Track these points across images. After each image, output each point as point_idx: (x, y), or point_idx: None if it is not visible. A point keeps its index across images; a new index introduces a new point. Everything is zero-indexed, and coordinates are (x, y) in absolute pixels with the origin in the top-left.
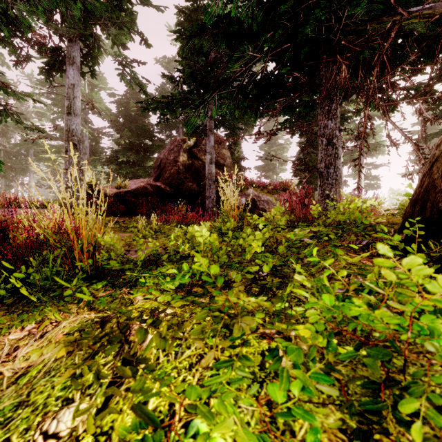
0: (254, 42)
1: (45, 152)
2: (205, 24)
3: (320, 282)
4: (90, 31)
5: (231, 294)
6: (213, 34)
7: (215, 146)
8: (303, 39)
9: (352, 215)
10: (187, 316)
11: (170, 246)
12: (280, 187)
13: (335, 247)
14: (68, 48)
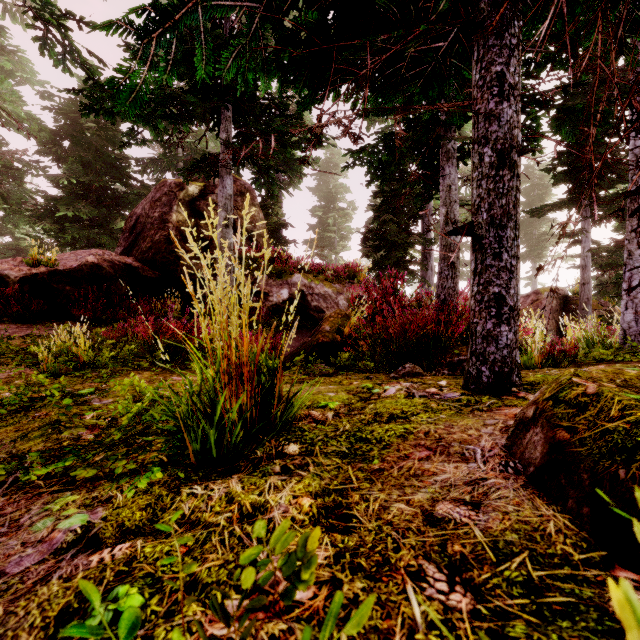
0: None
1: None
2: None
3: None
4: None
5: None
6: None
7: (238, 199)
8: None
9: None
10: None
11: None
12: (345, 273)
13: None
14: None
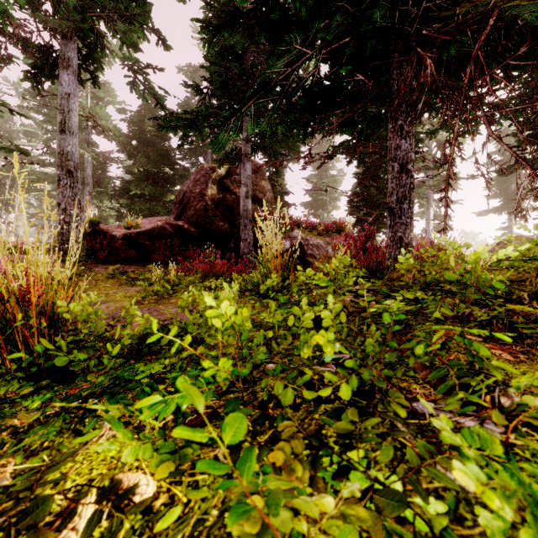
0: (303, 35)
1: (35, 182)
2: (238, 11)
3: (516, 481)
4: (90, 24)
5: (277, 504)
6: (249, 27)
7: (253, 176)
8: (369, 28)
9: (472, 274)
10: (175, 518)
11: (174, 323)
12: (333, 228)
13: (439, 323)
14: (62, 47)
